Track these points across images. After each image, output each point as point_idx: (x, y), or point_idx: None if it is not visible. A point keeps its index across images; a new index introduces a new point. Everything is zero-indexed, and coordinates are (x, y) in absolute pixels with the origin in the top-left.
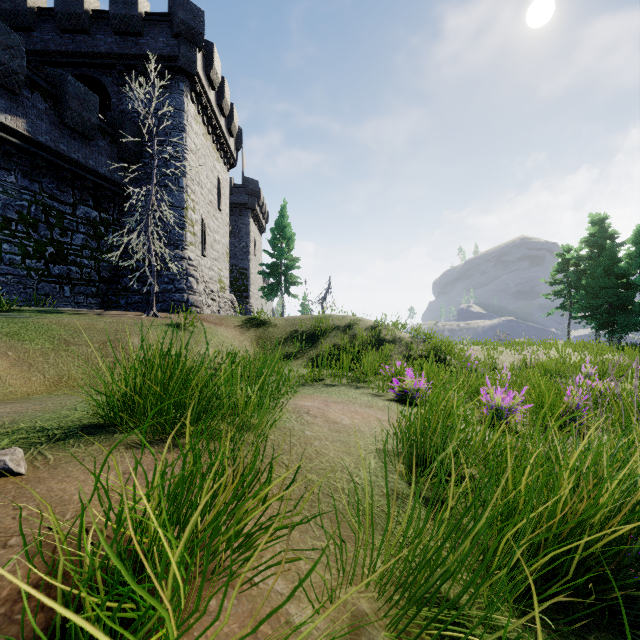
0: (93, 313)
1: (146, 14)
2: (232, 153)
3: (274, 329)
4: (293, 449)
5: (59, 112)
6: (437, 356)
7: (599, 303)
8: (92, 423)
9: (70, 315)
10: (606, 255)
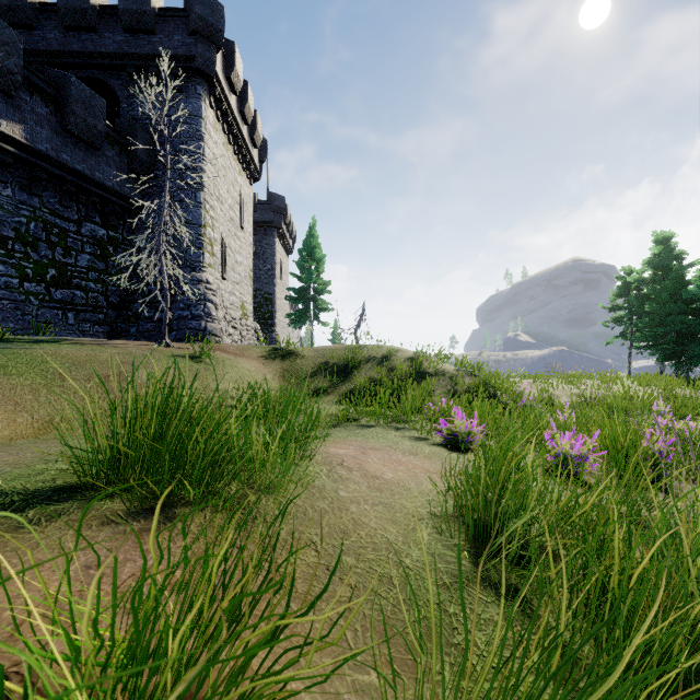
0: (97, 343)
1: (159, 9)
2: (256, 165)
3: (302, 361)
4: (324, 518)
5: (61, 118)
6: (486, 391)
7: (665, 331)
8: (68, 484)
9: (70, 345)
10: (673, 278)
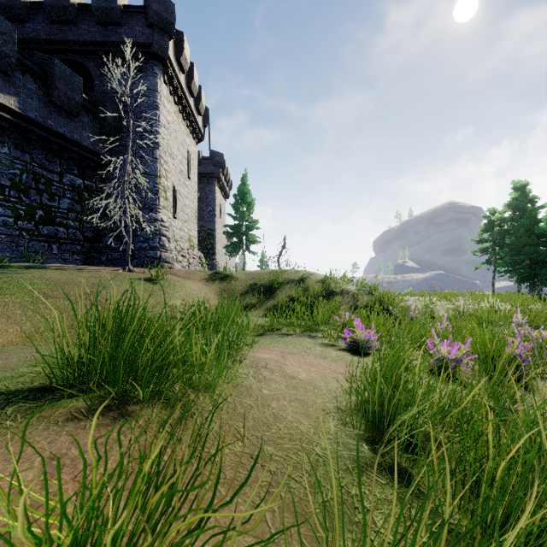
0: (74, 268)
1: (124, 7)
2: (200, 129)
3: (236, 282)
4: (250, 413)
5: (47, 92)
6: (381, 307)
7: (521, 259)
8: (43, 385)
9: (53, 270)
10: (527, 217)
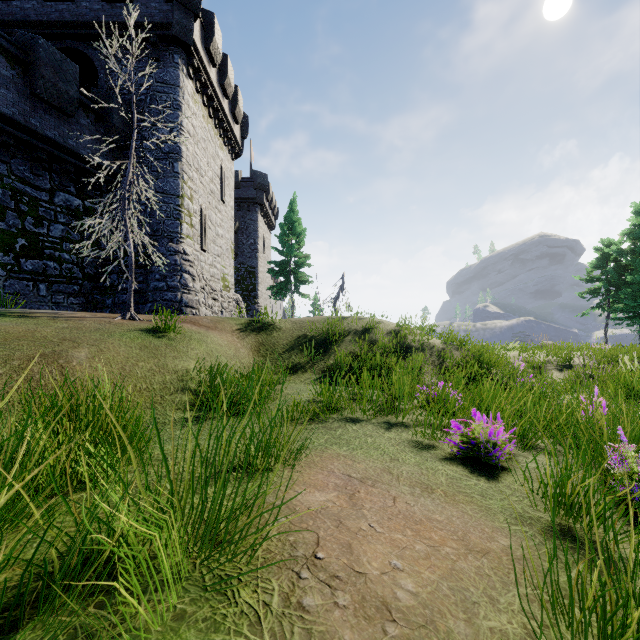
0: (51, 315)
1: None
2: (237, 141)
3: (279, 333)
4: None
5: (30, 81)
6: (480, 369)
7: None
8: None
9: (13, 318)
10: None
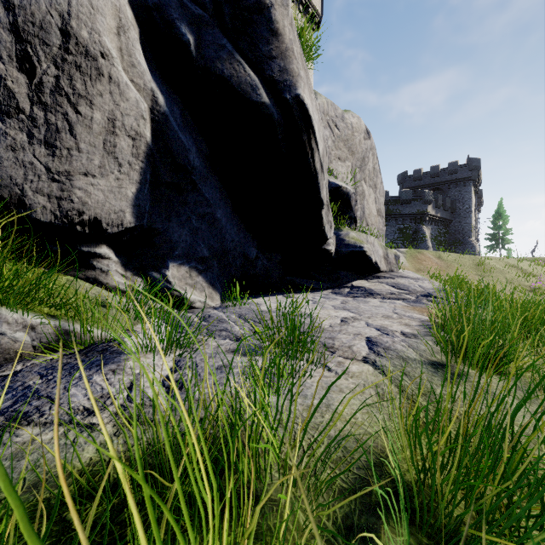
0: None
1: (459, 166)
2: (477, 190)
3: None
4: None
5: (443, 207)
6: None
7: None
8: None
9: None
10: None
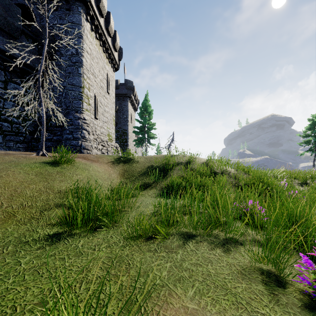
0: None
1: None
2: (116, 61)
3: (136, 164)
4: None
5: None
6: (262, 187)
7: None
8: None
9: None
10: None
